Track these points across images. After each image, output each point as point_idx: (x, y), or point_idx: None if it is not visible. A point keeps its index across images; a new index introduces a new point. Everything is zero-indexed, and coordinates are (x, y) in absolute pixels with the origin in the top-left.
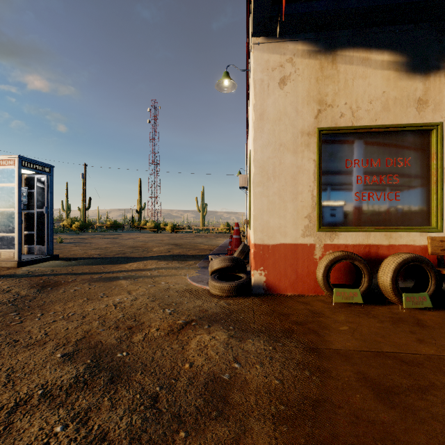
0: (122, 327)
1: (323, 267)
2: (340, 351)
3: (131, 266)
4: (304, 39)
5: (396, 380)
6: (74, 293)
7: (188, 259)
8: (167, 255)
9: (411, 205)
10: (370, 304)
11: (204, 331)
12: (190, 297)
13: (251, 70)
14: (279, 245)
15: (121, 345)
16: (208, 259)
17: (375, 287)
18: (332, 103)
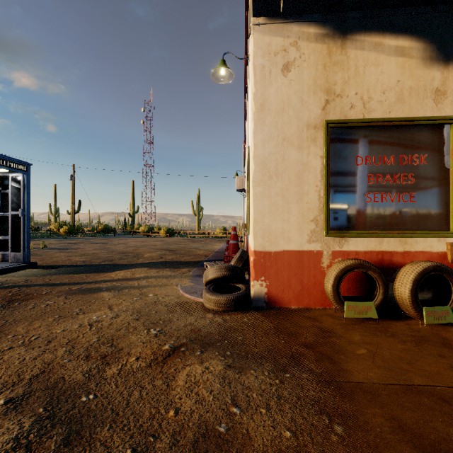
0: (94, 355)
1: (333, 277)
2: (362, 384)
3: (117, 275)
4: (310, 21)
5: (441, 430)
6: (44, 308)
7: (182, 266)
8: (159, 262)
9: (428, 207)
10: (385, 318)
11: (196, 359)
12: (181, 313)
13: (250, 56)
14: (283, 252)
15: (89, 382)
16: (203, 266)
17: (388, 299)
18: (341, 93)
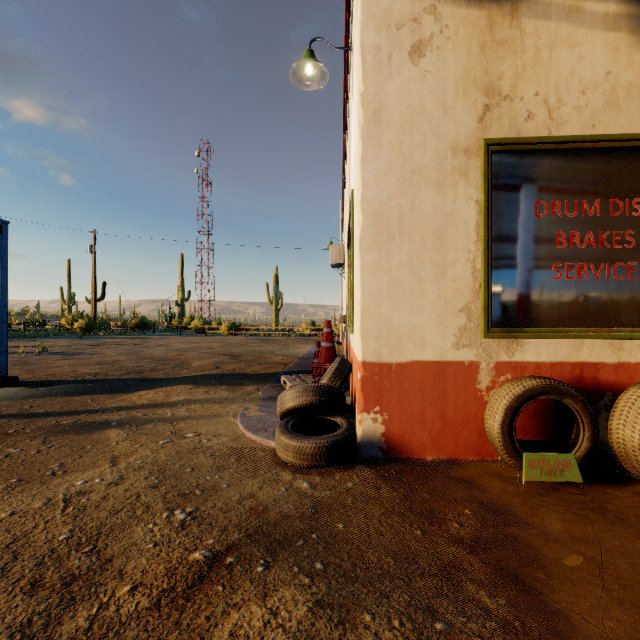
0: (50, 579)
1: (502, 410)
2: None
3: (141, 398)
4: None
5: None
6: None
7: (246, 382)
8: (212, 375)
9: None
10: (592, 481)
11: (253, 588)
12: (237, 471)
13: (355, 37)
14: (411, 363)
15: None
16: (279, 382)
17: None
18: (510, 94)
